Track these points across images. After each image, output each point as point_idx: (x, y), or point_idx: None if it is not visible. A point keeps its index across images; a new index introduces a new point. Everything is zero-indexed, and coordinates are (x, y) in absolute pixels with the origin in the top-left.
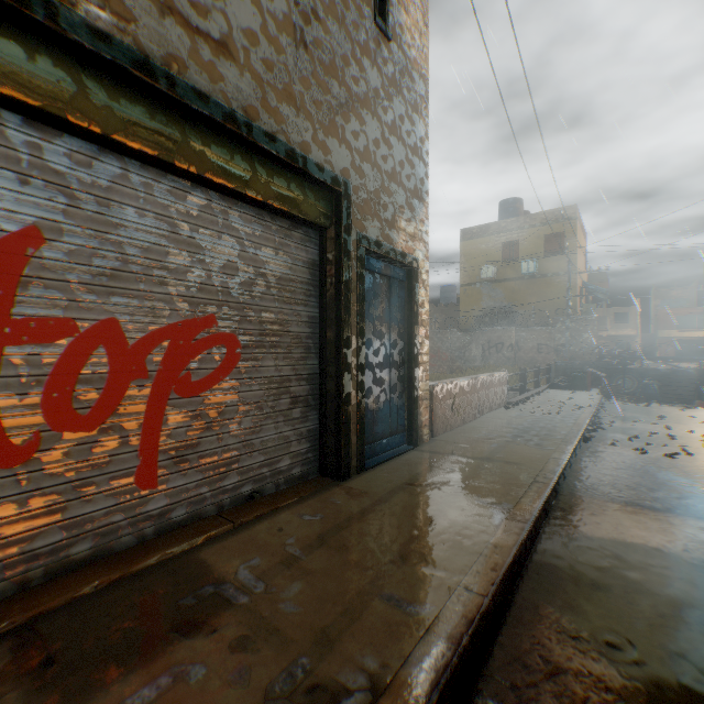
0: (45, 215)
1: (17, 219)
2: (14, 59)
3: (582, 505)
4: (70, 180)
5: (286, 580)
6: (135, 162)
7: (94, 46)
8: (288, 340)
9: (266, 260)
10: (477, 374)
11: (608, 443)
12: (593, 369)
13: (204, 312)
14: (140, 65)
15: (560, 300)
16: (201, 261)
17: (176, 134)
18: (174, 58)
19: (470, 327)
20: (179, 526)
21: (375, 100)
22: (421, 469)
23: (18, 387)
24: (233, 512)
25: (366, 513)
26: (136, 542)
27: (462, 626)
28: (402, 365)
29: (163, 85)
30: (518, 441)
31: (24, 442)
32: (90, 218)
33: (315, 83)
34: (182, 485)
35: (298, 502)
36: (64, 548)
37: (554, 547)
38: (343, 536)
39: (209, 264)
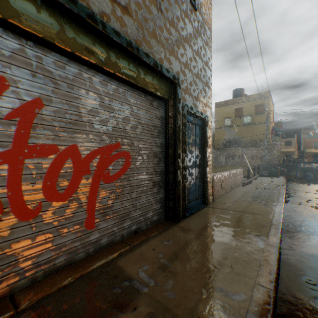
0: (43, 92)
1: (30, 94)
2: (30, 12)
3: (296, 236)
4: (55, 75)
5: (164, 278)
6: (84, 66)
7: (69, 6)
8: (151, 154)
9: (142, 115)
10: (223, 169)
11: (297, 203)
12: (280, 167)
13: (115, 141)
14: (90, 16)
15: (262, 135)
16: (114, 116)
17: (104, 53)
18: (104, 14)
19: (219, 147)
20: (104, 247)
21: (190, 39)
22: (213, 217)
23: (31, 180)
24: (129, 239)
25: (194, 240)
26: (85, 256)
27: (266, 308)
28: (200, 166)
29: (100, 27)
30: (255, 202)
31: (34, 207)
32: (64, 94)
33: (165, 29)
34: (105, 227)
35: (158, 234)
36: (52, 260)
37: (291, 259)
38: (186, 253)
39: (117, 117)
